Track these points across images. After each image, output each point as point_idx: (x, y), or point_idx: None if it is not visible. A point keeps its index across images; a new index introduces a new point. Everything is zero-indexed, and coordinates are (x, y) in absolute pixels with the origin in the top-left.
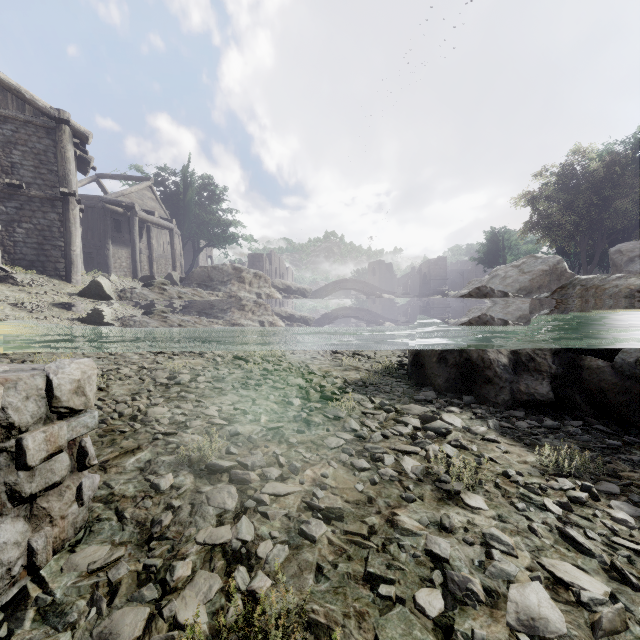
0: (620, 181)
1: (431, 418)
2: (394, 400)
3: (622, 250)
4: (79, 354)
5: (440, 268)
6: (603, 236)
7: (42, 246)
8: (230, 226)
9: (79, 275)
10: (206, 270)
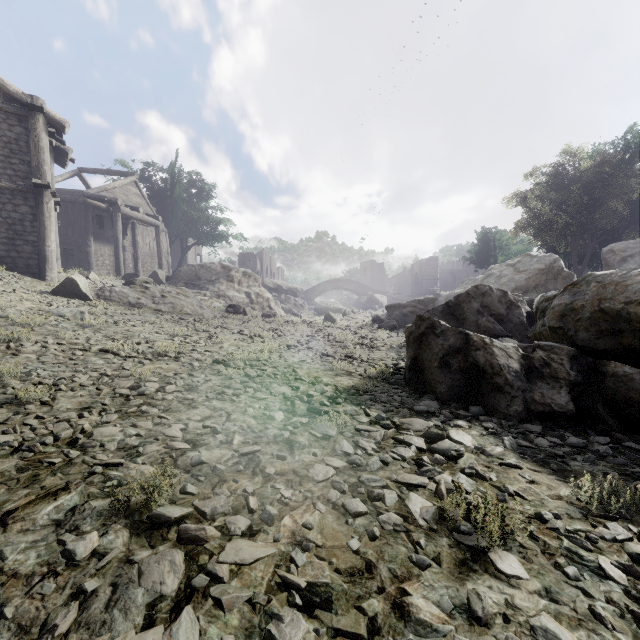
0: (611, 181)
1: (437, 436)
2: (392, 412)
3: (615, 250)
4: (33, 359)
5: (432, 268)
6: (594, 236)
7: (13, 241)
8: (219, 224)
9: (54, 272)
10: (193, 268)
